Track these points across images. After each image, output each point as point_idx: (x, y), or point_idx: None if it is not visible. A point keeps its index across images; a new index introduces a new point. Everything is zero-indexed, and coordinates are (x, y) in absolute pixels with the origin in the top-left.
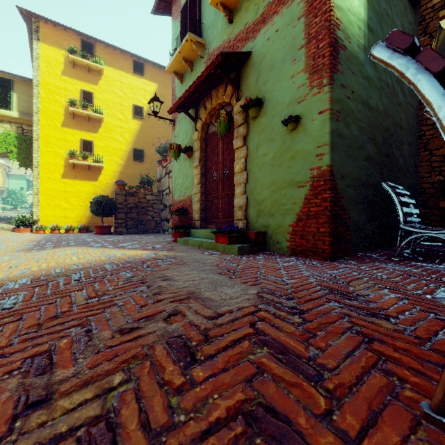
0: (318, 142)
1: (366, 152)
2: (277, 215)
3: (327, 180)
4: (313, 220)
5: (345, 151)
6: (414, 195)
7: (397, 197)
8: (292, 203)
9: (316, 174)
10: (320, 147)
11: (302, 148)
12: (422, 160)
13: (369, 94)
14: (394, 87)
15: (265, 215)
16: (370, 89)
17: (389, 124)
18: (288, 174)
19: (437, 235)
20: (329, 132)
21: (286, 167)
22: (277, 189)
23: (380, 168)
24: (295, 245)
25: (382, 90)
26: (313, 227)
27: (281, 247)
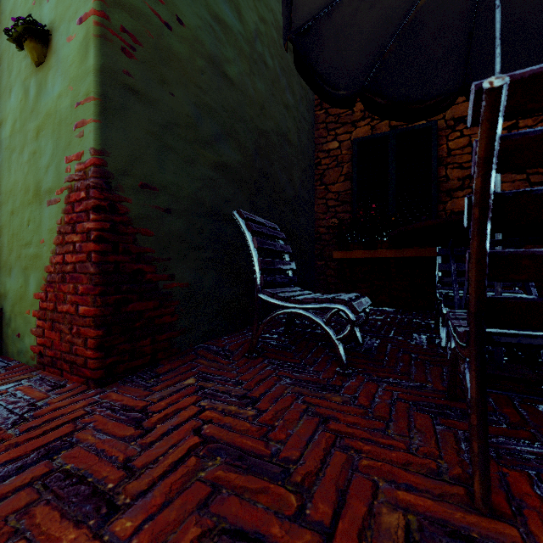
0: (77, 92)
1: (218, 155)
2: (17, 271)
3: (90, 187)
4: (70, 284)
5: (157, 133)
6: (309, 242)
7: (253, 238)
8: (39, 241)
9: (74, 171)
10: (81, 105)
11: (53, 108)
12: (318, 196)
13: (226, 54)
14: (278, 75)
15: (2, 268)
16: (228, 46)
17: (268, 127)
18: (33, 170)
19: (305, 312)
20: (94, 68)
21: (30, 155)
22: (18, 207)
23: (252, 192)
24: (44, 345)
25: (254, 65)
26: (70, 303)
27: (23, 348)
